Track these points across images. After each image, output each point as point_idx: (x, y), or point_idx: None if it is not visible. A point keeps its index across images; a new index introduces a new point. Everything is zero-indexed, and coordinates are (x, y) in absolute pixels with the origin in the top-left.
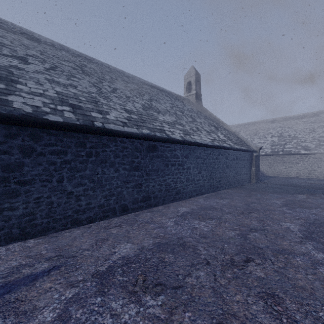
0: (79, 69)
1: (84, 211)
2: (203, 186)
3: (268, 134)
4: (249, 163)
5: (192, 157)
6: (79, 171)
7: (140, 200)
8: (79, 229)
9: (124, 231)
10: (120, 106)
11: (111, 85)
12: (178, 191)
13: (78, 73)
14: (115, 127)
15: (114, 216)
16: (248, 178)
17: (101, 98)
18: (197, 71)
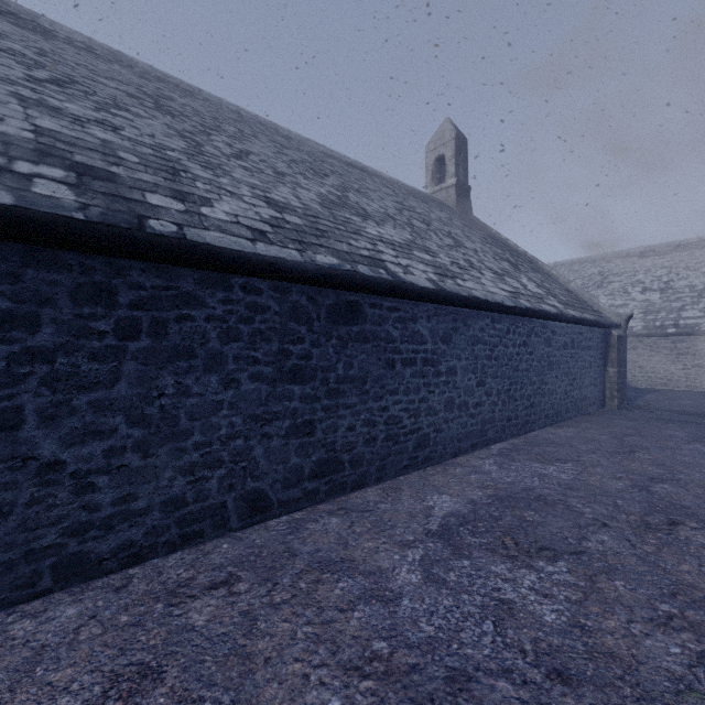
0: (149, 100)
1: (110, 527)
2: (489, 422)
3: (632, 286)
4: (600, 357)
5: (460, 339)
6: (89, 387)
7: (310, 474)
8: (81, 598)
9: (239, 615)
10: (252, 190)
11: (236, 144)
12: (424, 438)
13: (142, 105)
14: (224, 240)
15: (220, 532)
16: (599, 397)
17: (195, 166)
18: (460, 131)
